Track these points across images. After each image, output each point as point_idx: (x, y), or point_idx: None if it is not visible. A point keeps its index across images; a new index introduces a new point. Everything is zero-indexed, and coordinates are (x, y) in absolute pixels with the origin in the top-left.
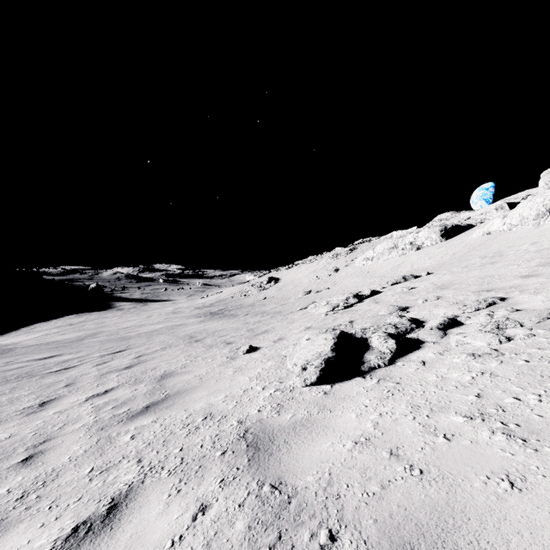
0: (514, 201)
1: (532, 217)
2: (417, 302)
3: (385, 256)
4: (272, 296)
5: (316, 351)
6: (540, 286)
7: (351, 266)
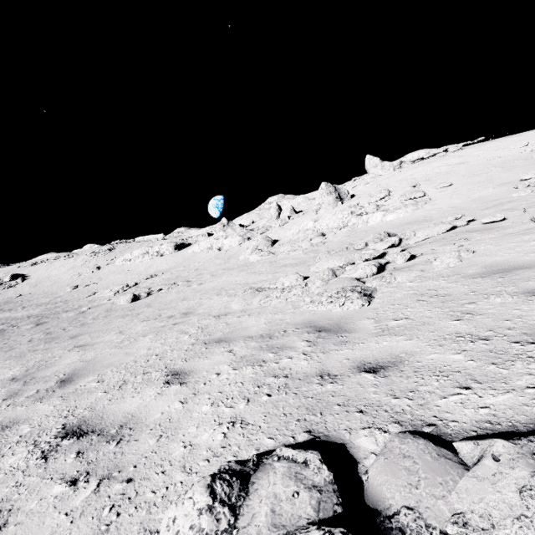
0: (214, 230)
1: (206, 248)
2: (155, 286)
3: (140, 259)
4: (29, 292)
5: (129, 297)
6: (184, 279)
7: (113, 265)
